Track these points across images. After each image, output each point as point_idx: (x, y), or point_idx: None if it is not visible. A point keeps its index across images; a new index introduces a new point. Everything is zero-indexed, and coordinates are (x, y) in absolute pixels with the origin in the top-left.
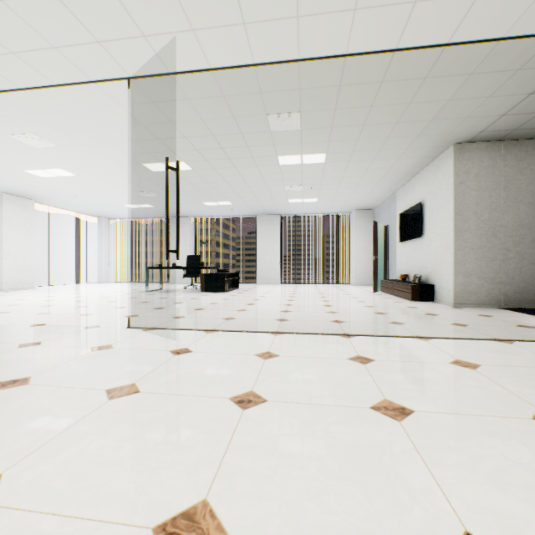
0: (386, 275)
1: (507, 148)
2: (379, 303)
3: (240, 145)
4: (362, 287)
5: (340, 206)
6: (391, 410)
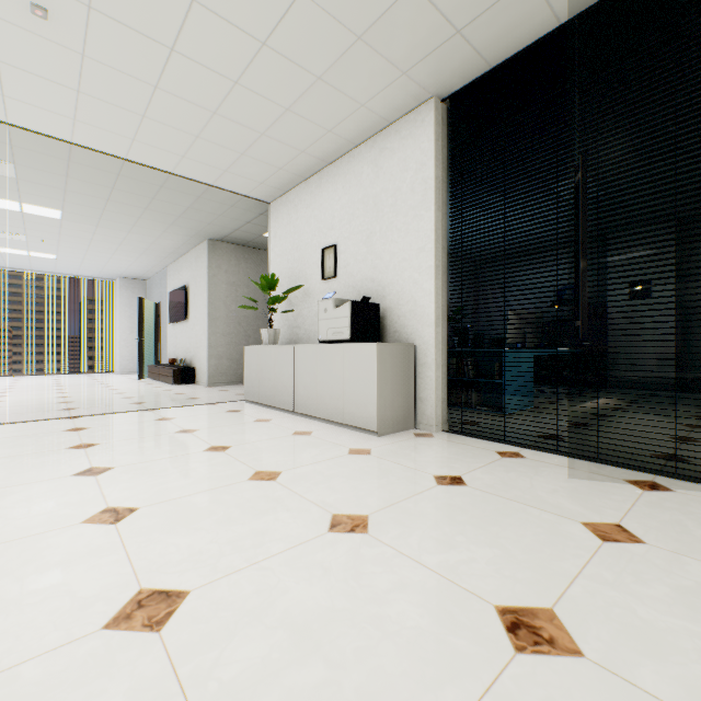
0: (158, 359)
1: (250, 253)
2: (136, 390)
3: None
4: (129, 375)
5: (97, 270)
6: (84, 446)
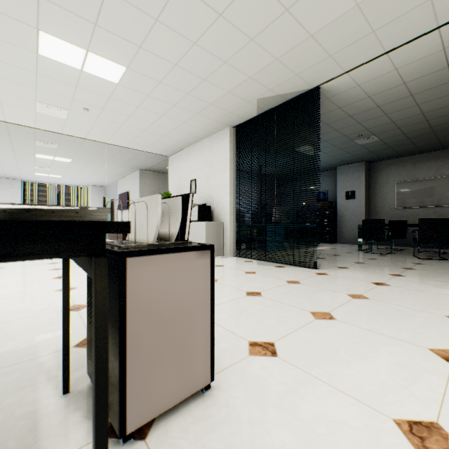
0: None
1: (160, 176)
2: None
3: (6, 144)
4: None
5: (81, 182)
6: None
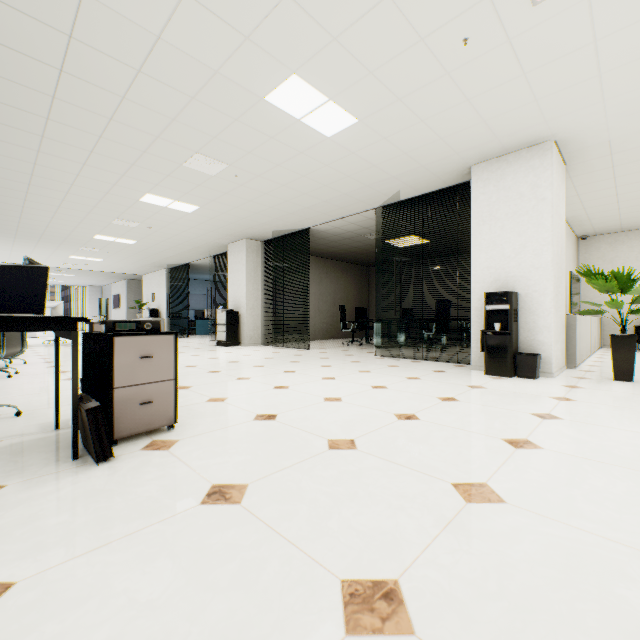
0: None
1: None
2: None
3: None
4: None
5: (79, 284)
6: None
